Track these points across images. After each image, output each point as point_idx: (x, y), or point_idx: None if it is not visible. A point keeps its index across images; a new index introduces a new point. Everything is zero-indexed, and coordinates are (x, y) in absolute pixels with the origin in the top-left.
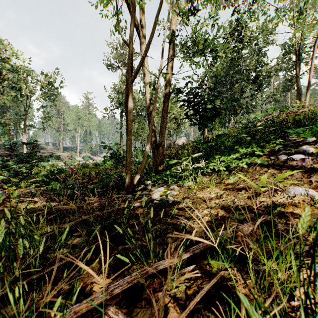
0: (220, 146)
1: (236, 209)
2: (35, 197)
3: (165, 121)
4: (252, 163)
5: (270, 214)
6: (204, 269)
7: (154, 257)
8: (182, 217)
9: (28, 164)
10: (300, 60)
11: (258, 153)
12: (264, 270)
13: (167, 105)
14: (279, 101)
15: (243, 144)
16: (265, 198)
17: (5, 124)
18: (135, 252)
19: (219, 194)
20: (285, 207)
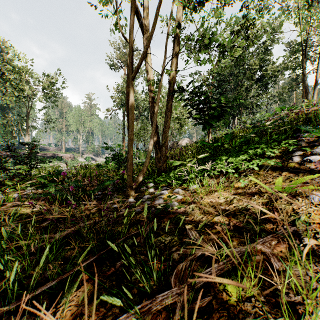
0: (226, 146)
1: (250, 217)
2: (31, 200)
3: (168, 121)
4: (262, 164)
5: (292, 225)
6: (220, 297)
7: (158, 278)
8: (188, 226)
9: (26, 166)
10: (306, 59)
11: (268, 154)
12: (297, 302)
13: (170, 104)
14: (285, 101)
15: (251, 144)
16: (283, 206)
17: (7, 125)
18: (135, 270)
19: (229, 198)
20: (310, 217)
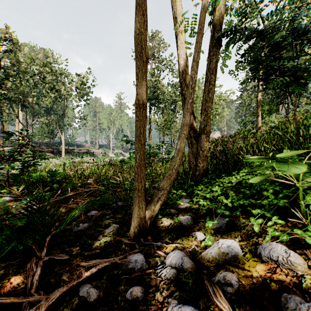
0: None
1: None
2: None
3: (211, 89)
4: None
5: None
6: None
7: None
8: None
9: (7, 163)
10: None
11: None
12: None
13: (215, 61)
14: None
15: None
16: None
17: (48, 124)
18: None
19: None
20: None
